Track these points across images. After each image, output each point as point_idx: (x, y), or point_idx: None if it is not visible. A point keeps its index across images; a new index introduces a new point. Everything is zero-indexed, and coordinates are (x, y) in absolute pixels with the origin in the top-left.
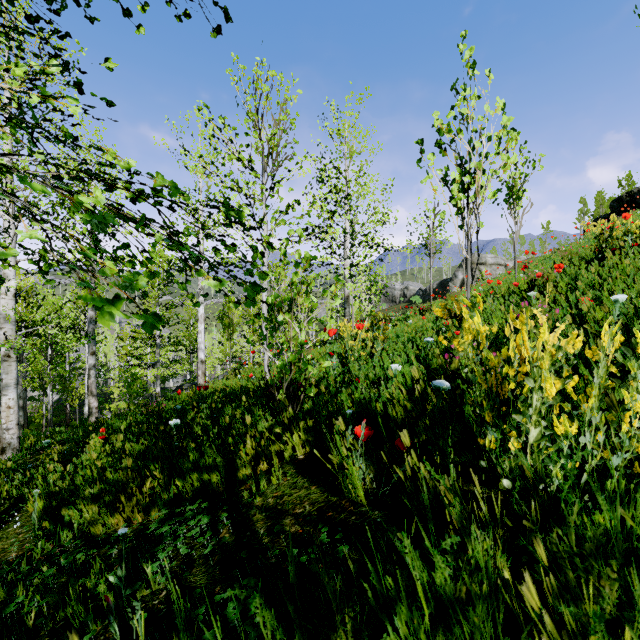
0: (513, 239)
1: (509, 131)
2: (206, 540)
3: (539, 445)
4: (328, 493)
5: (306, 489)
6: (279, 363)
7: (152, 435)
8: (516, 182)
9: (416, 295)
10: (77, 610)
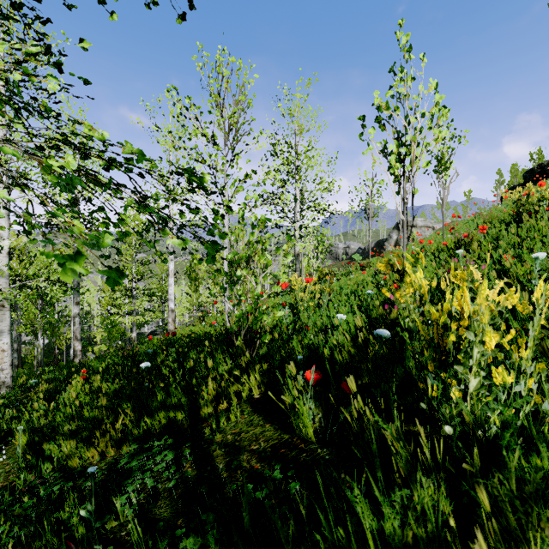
0: (441, 204)
1: (440, 108)
2: (171, 474)
3: (478, 392)
4: (281, 431)
5: (261, 427)
6: (237, 313)
7: (126, 376)
8: (444, 155)
9: (356, 253)
10: (50, 542)
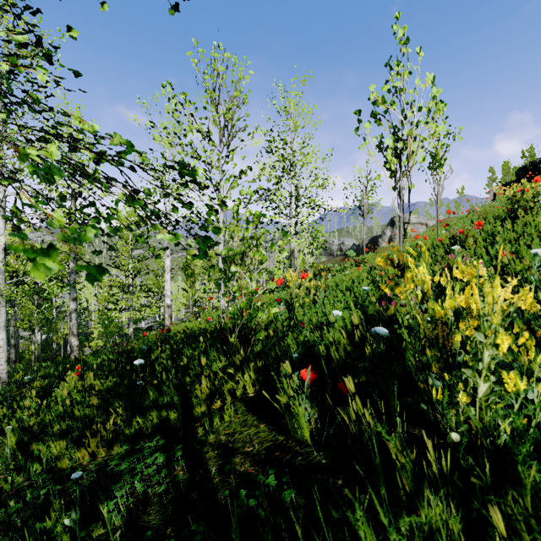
0: (436, 201)
1: (437, 102)
2: (161, 477)
3: (487, 397)
4: (276, 432)
5: (255, 427)
6: (232, 310)
7: (120, 373)
8: (438, 151)
9: (351, 249)
10: None
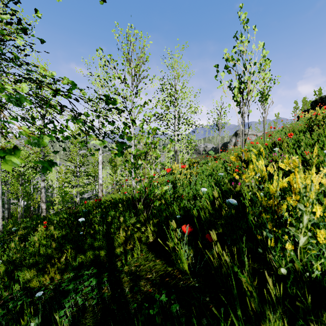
0: (263, 120)
1: (265, 59)
2: (94, 294)
3: (304, 247)
4: (166, 265)
5: (153, 261)
6: (139, 187)
7: (70, 226)
8: (265, 91)
9: (211, 150)
10: None
